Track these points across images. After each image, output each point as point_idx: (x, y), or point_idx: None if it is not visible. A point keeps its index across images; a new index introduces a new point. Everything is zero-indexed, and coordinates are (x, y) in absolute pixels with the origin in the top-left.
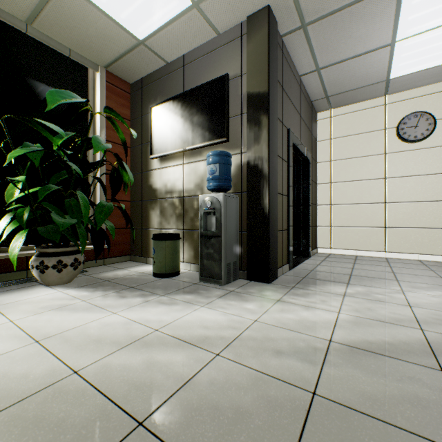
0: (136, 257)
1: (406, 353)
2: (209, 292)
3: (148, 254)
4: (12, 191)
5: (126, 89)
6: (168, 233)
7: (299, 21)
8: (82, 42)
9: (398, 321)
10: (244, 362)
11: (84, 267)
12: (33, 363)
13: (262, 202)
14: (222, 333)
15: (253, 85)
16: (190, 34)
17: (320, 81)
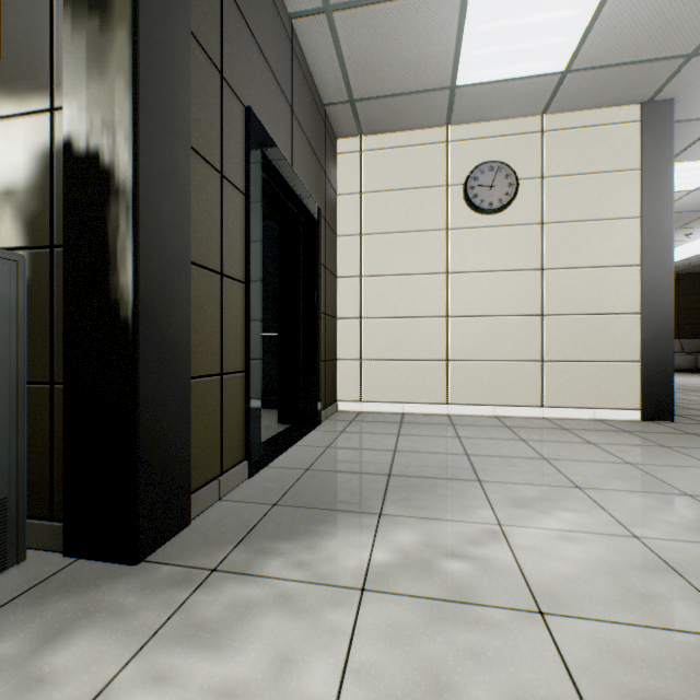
0: None
1: None
2: None
3: None
4: None
5: None
6: None
7: None
8: None
9: None
10: None
11: None
12: None
13: (113, 279)
14: None
15: None
16: None
17: (335, 49)
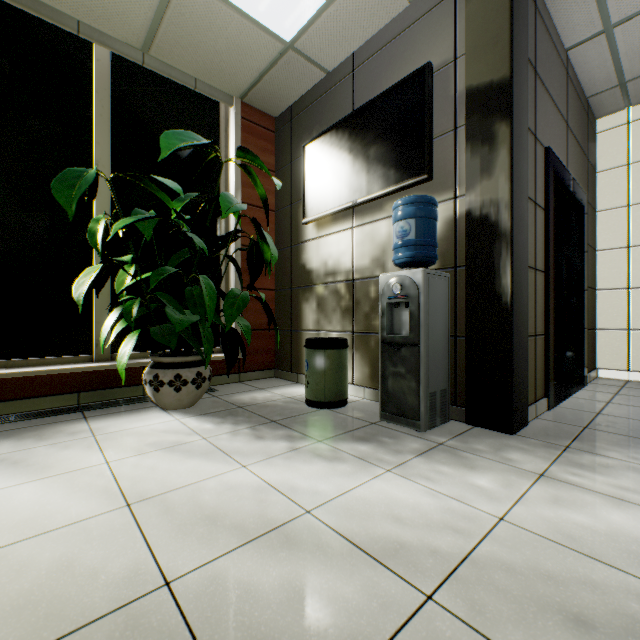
0: (283, 372)
1: None
2: (398, 442)
3: (300, 369)
4: (123, 278)
5: (270, 126)
6: (328, 337)
7: None
8: (210, 64)
9: None
10: (496, 634)
11: (214, 384)
12: (112, 549)
13: (496, 282)
14: (433, 541)
15: (478, 73)
16: (364, 13)
17: (609, 52)
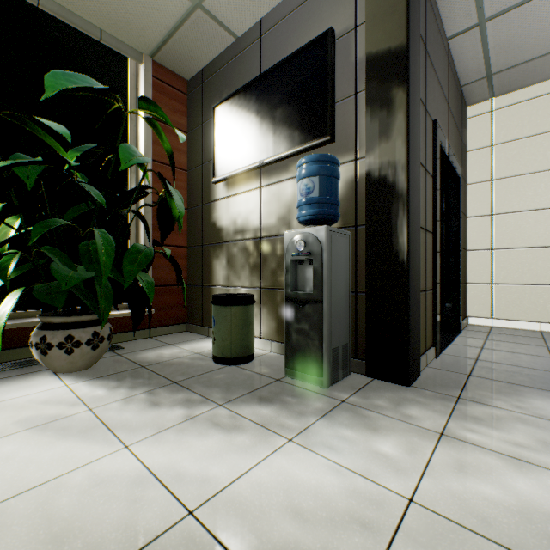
0: (194, 326)
1: None
2: (302, 402)
3: (211, 323)
4: (7, 230)
5: (182, 88)
6: (236, 293)
7: None
8: (115, 15)
9: None
10: None
11: (121, 341)
12: None
13: (394, 240)
14: (339, 547)
15: (377, 40)
16: None
17: (481, 45)
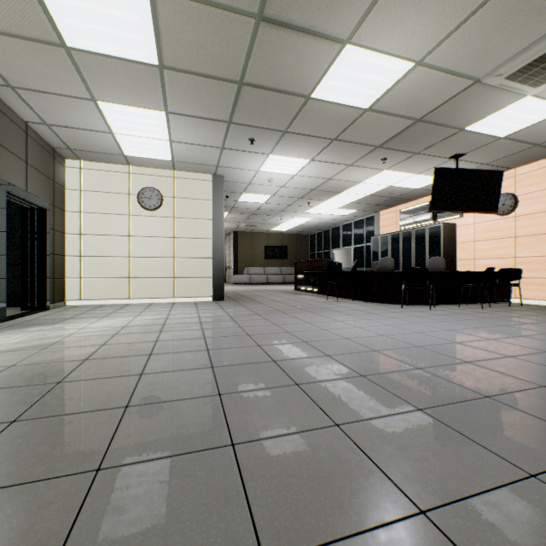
0: None
1: (34, 347)
2: None
3: None
4: None
5: None
6: None
7: (3, 81)
8: None
9: (57, 336)
10: None
11: None
12: None
13: None
14: None
15: None
16: None
17: (55, 133)
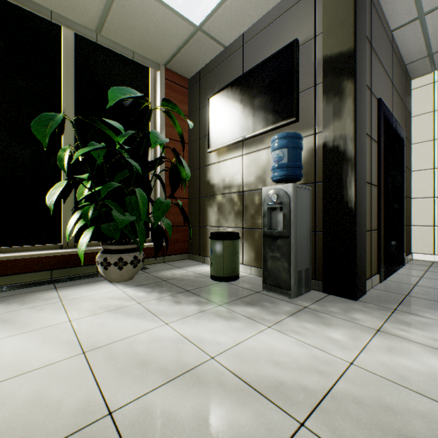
0: (194, 255)
1: None
2: (276, 306)
3: (206, 253)
4: (82, 190)
5: (185, 85)
6: (226, 231)
7: None
8: (143, 41)
9: None
10: None
11: (146, 264)
12: (71, 386)
13: (344, 193)
14: (303, 380)
15: (331, 46)
16: (251, 5)
17: (421, 33)
